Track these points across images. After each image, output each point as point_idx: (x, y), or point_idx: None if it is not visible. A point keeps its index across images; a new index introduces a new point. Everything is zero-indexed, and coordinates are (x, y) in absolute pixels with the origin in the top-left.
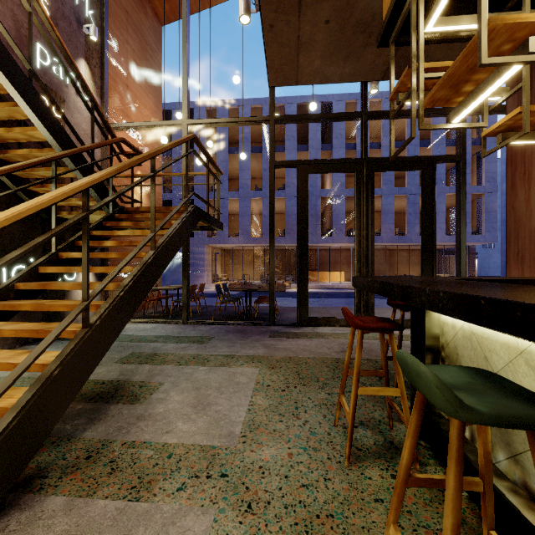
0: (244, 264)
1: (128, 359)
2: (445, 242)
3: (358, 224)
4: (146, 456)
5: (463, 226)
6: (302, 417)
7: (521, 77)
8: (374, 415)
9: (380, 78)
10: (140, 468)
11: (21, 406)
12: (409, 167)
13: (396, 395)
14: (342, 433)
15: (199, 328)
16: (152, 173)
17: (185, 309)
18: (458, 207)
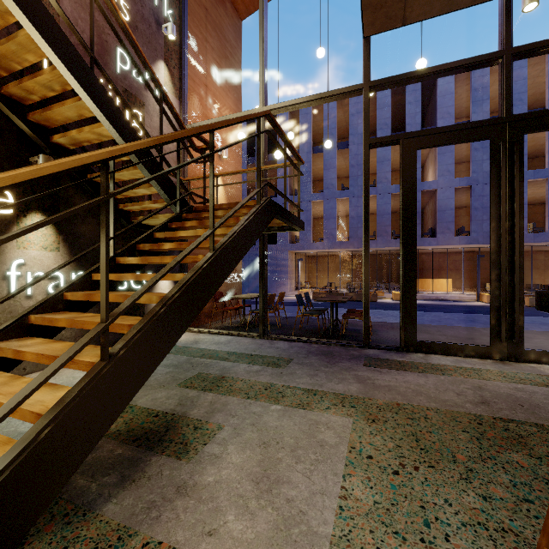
0: (329, 271)
1: (192, 381)
2: None
3: (495, 212)
4: None
5: None
6: None
7: None
8: None
9: None
10: None
11: None
12: None
13: None
14: None
15: (276, 345)
16: (210, 152)
17: (261, 322)
18: None
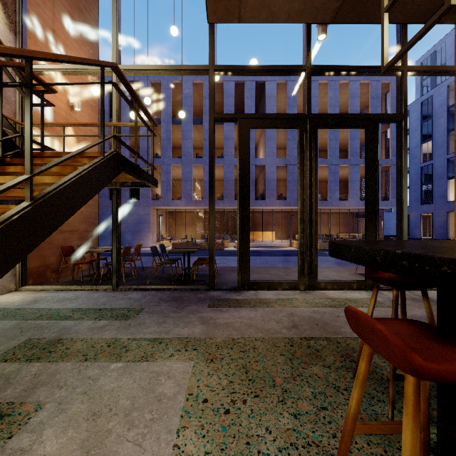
0: (187, 225)
1: (16, 351)
2: (360, 206)
3: (301, 182)
4: None
5: (405, 186)
6: None
7: None
8: None
9: (331, 19)
10: None
11: None
12: (352, 125)
13: None
14: None
15: (129, 295)
16: (25, 83)
17: (115, 274)
18: (400, 167)
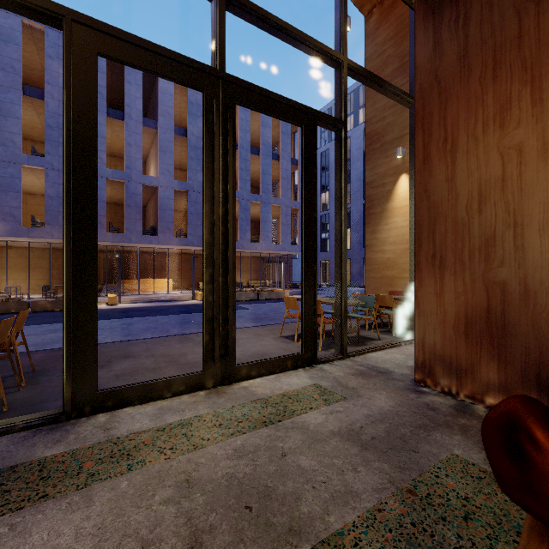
0: (13, 269)
1: None
2: (272, 251)
3: (209, 192)
4: None
5: (345, 218)
6: None
7: (439, 4)
8: None
9: None
10: None
11: None
12: (286, 115)
13: None
14: None
15: None
16: None
17: None
18: (339, 192)
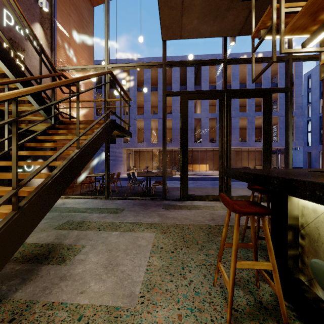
0: (146, 160)
1: (63, 225)
2: None
3: (221, 133)
4: (60, 319)
5: (290, 134)
6: (187, 277)
7: None
8: (242, 275)
9: (237, 34)
10: None
11: None
12: (254, 95)
13: (269, 269)
14: (220, 293)
15: (115, 202)
16: (77, 93)
17: (106, 189)
18: (287, 122)
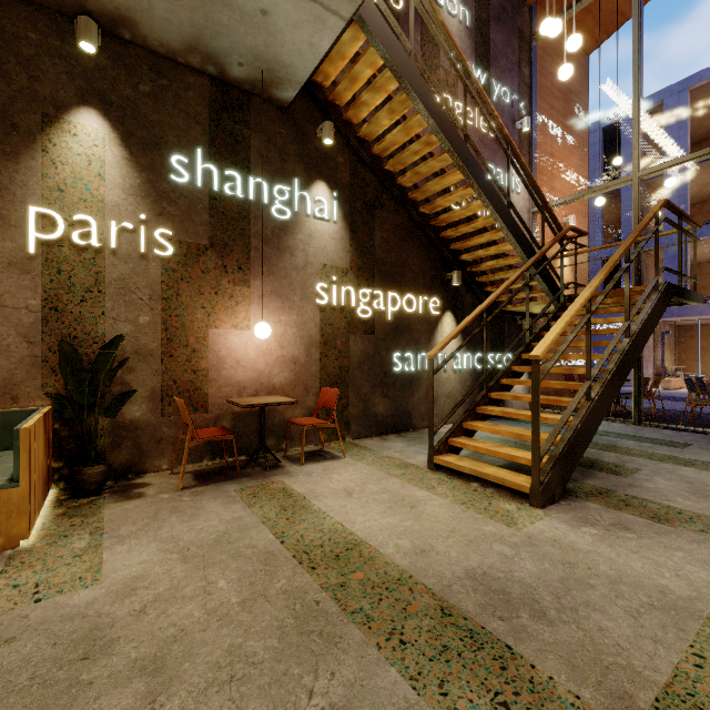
0: None
1: None
2: None
3: None
4: (654, 507)
5: None
6: None
7: None
8: None
9: None
10: (651, 510)
11: (566, 441)
12: None
13: None
14: None
15: (661, 431)
16: (627, 264)
17: (636, 407)
18: None
